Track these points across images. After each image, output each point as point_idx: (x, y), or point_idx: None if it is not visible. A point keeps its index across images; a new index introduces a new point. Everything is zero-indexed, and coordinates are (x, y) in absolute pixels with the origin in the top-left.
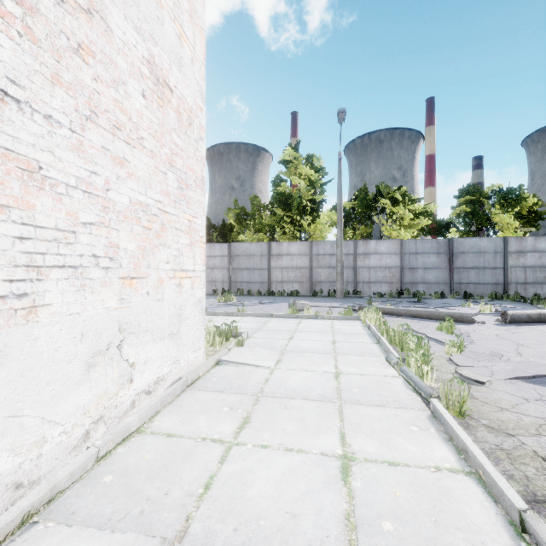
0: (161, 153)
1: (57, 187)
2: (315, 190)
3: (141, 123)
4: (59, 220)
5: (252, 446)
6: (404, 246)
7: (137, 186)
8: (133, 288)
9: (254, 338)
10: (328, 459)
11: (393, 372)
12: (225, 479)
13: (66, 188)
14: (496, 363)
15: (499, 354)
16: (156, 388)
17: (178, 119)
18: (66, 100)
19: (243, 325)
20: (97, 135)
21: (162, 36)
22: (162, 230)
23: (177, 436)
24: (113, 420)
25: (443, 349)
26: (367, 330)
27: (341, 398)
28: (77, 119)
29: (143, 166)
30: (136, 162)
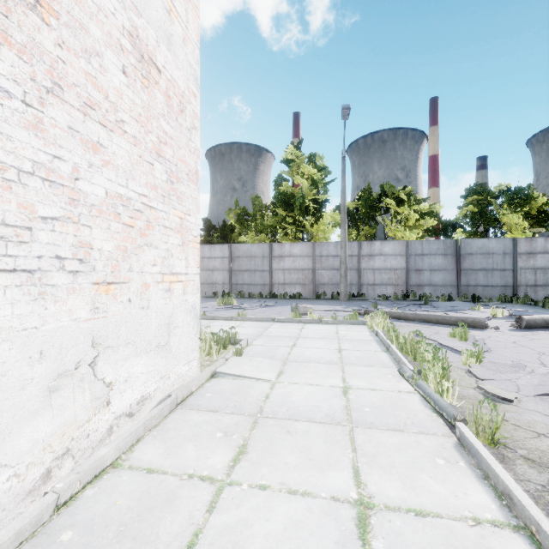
0: (146, 140)
1: (5, 172)
2: (318, 190)
3: (120, 103)
4: (7, 213)
5: (248, 487)
6: (410, 248)
7: (116, 176)
8: (110, 295)
9: (254, 345)
10: (341, 506)
11: (408, 386)
12: (213, 537)
13: (17, 174)
14: (519, 375)
15: (522, 365)
16: (140, 409)
17: (167, 103)
18: (17, 65)
19: (243, 330)
20: (62, 112)
21: (147, 7)
22: (147, 228)
23: (159, 472)
24: (83, 452)
25: (459, 358)
26: (374, 336)
27: (352, 420)
28: (33, 90)
29: (124, 154)
30: (115, 148)
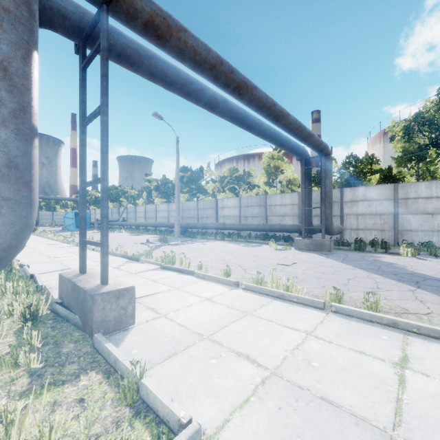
0: None
1: None
2: None
3: None
4: None
5: None
6: None
7: None
8: None
9: None
10: None
11: None
12: None
13: None
14: None
15: None
16: None
17: None
18: None
19: None
20: None
21: None
22: None
23: None
24: None
25: None
26: None
27: None
28: None
29: None
30: None
